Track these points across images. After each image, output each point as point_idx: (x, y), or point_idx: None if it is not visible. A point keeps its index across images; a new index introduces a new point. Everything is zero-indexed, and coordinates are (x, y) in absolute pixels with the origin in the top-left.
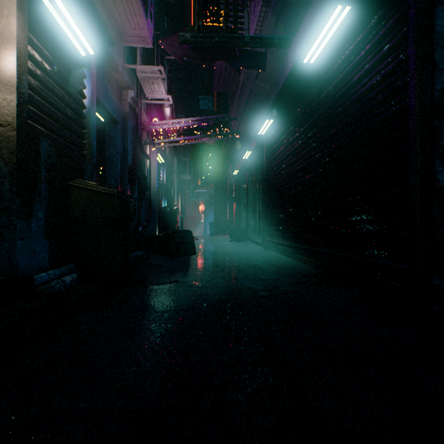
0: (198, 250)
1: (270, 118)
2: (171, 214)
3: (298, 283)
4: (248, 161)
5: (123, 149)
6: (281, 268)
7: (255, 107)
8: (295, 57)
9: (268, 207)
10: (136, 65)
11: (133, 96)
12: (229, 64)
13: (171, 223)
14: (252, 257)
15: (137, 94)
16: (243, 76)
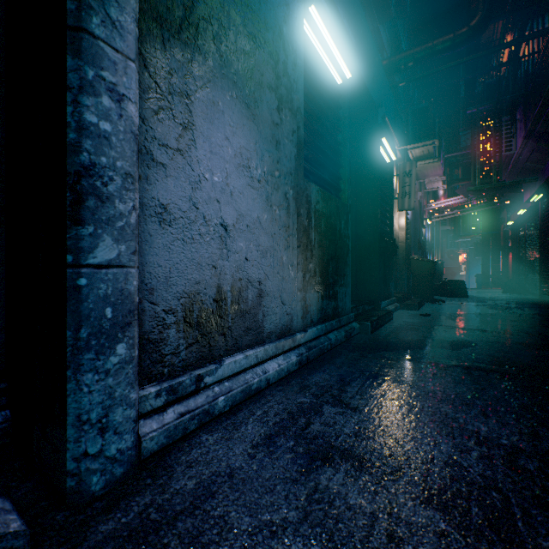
0: (468, 296)
1: (538, 194)
2: (437, 267)
3: (546, 308)
4: (524, 215)
5: (414, 229)
6: (541, 305)
7: (528, 175)
8: (548, 174)
9: (542, 261)
10: (425, 179)
11: (420, 195)
12: (496, 192)
13: (436, 275)
14: (521, 300)
15: (420, 190)
16: (512, 163)
